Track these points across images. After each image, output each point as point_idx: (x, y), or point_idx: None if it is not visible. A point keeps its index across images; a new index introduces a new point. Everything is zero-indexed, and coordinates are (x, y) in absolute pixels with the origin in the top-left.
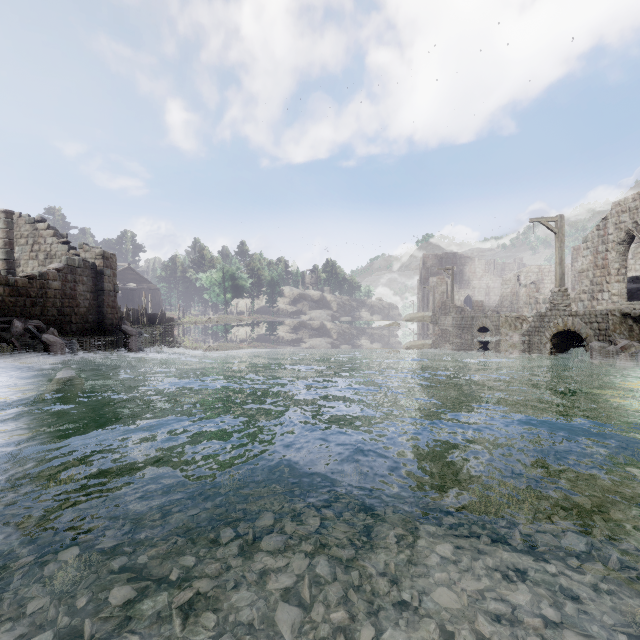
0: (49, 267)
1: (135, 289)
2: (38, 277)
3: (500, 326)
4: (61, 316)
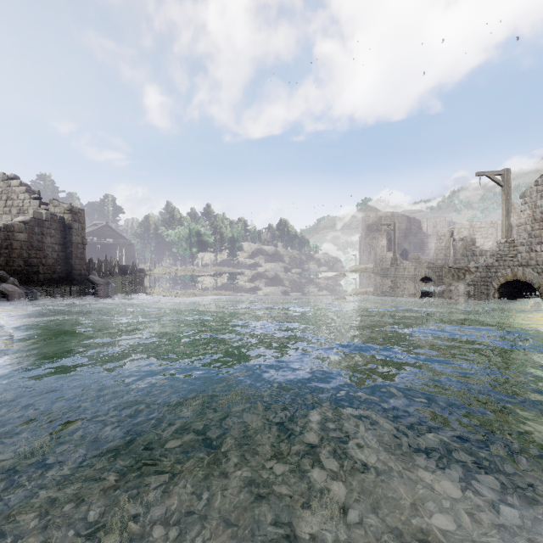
0: (15, 220)
1: (112, 244)
2: (2, 229)
3: (443, 276)
4: (28, 266)
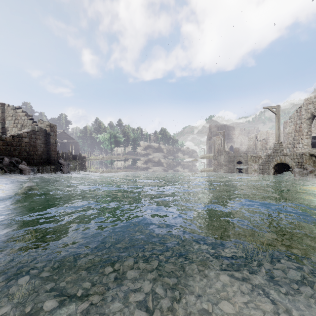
0: (22, 131)
1: (66, 142)
2: (17, 136)
3: (248, 161)
4: (28, 155)
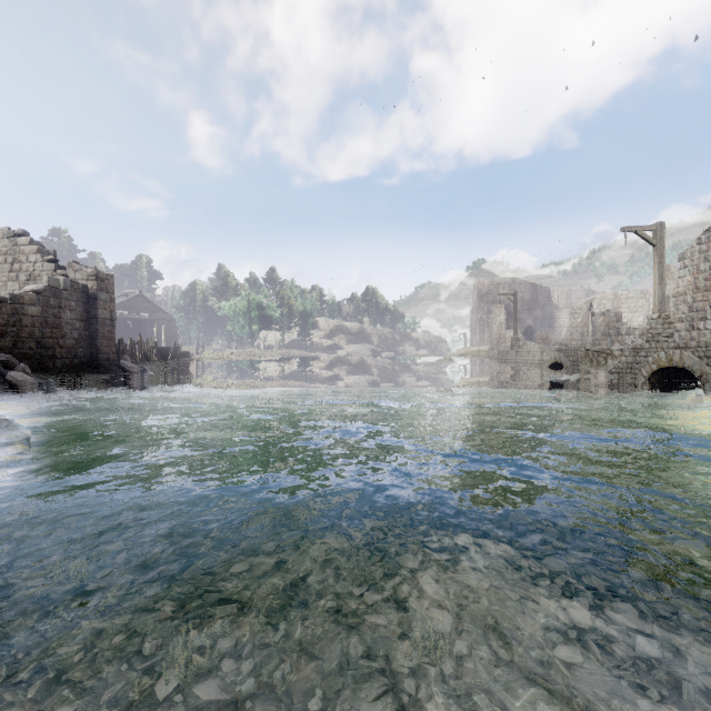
0: (25, 288)
1: (147, 320)
2: (9, 300)
3: (579, 362)
4: (41, 349)
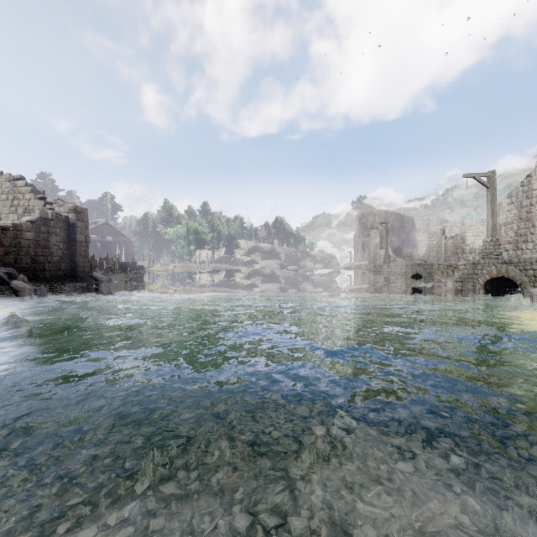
0: (23, 219)
1: (111, 241)
2: (11, 228)
3: (433, 273)
4: (35, 264)
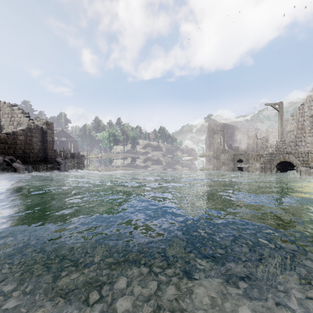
0: (18, 129)
1: (65, 141)
2: (12, 134)
3: (249, 159)
4: (24, 154)
